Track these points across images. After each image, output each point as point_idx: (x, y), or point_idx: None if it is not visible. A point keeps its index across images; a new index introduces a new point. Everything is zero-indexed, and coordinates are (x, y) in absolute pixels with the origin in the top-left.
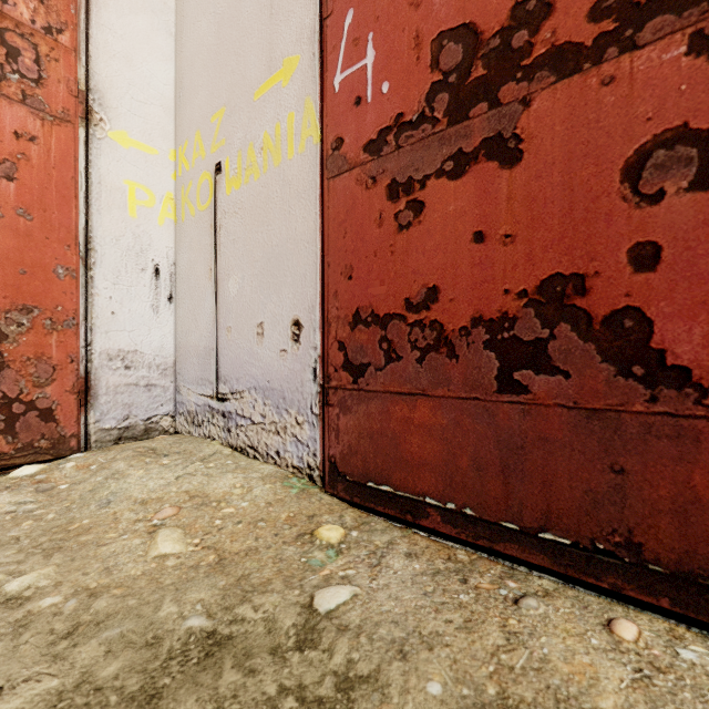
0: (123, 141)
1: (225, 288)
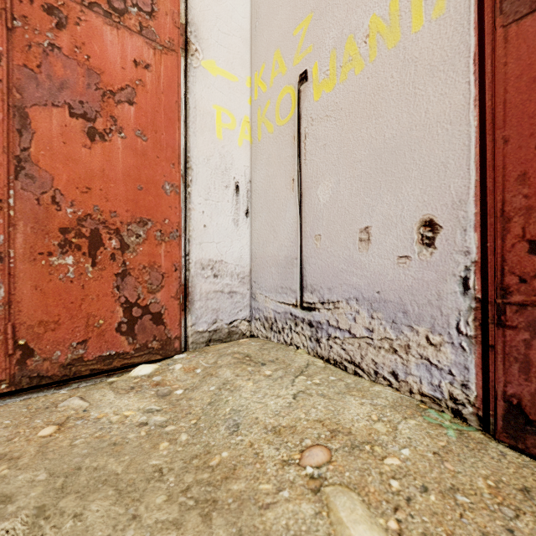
0: (212, 69)
1: (312, 196)
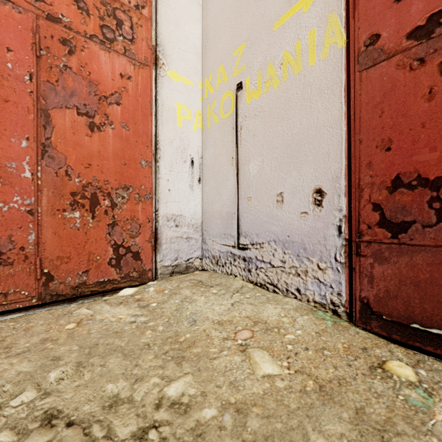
0: (174, 77)
1: (245, 170)
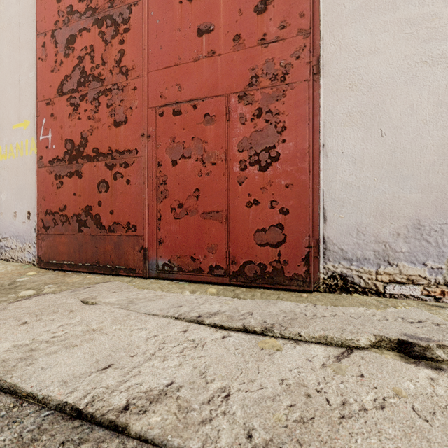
0: None
1: None
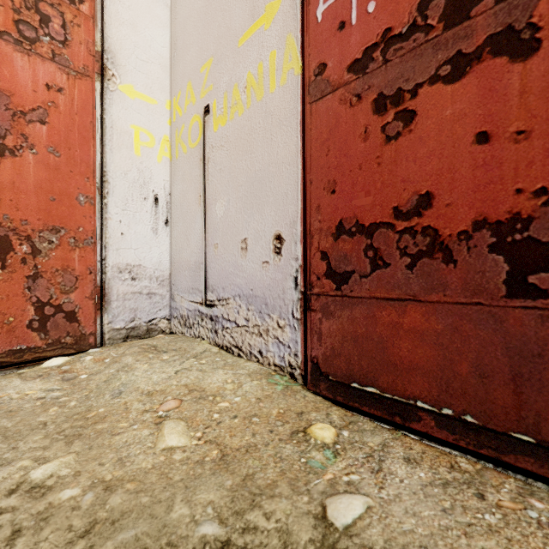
0: (130, 93)
1: (212, 211)
